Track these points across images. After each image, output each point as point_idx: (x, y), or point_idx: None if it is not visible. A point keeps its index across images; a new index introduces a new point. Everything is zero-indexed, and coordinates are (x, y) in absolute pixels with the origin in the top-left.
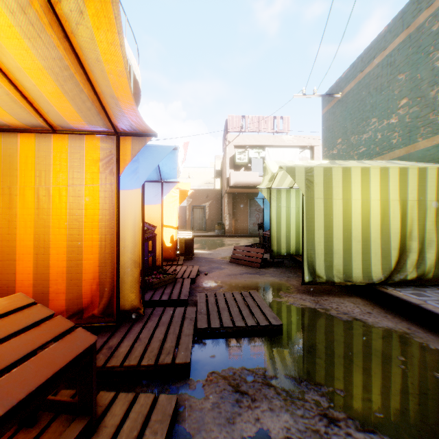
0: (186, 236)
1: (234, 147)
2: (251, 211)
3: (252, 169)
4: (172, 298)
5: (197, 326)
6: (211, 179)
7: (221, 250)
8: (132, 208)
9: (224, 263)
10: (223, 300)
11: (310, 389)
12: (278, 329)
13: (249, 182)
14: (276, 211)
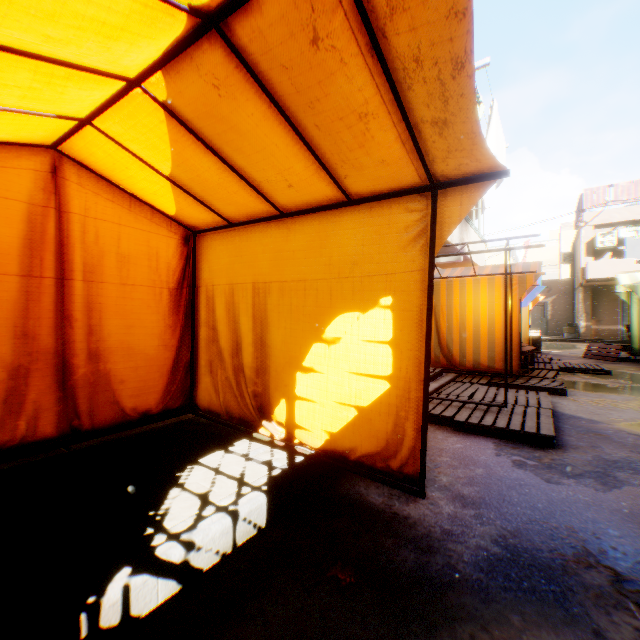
0: (533, 335)
1: (593, 228)
2: (623, 309)
3: (630, 244)
4: (539, 361)
5: (559, 366)
6: (552, 258)
7: (572, 351)
8: (523, 315)
9: (575, 357)
10: (573, 364)
11: (613, 380)
12: (607, 372)
13: (617, 272)
14: (635, 312)
